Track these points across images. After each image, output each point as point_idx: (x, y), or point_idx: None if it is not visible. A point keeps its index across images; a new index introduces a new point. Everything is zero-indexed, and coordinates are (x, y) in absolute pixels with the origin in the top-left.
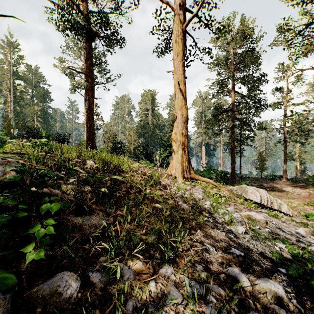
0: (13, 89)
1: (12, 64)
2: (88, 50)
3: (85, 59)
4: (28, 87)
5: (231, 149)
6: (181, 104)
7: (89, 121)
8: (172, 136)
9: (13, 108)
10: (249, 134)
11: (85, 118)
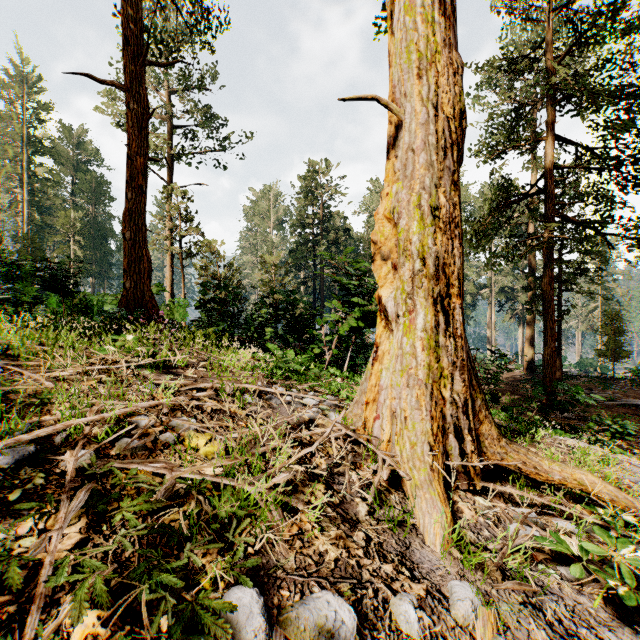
0: (28, 176)
1: (26, 122)
2: (127, 14)
3: (166, 92)
4: (60, 171)
5: (544, 304)
6: (429, 42)
7: (130, 222)
8: (377, 231)
9: (28, 216)
10: (584, 262)
11: (167, 231)
